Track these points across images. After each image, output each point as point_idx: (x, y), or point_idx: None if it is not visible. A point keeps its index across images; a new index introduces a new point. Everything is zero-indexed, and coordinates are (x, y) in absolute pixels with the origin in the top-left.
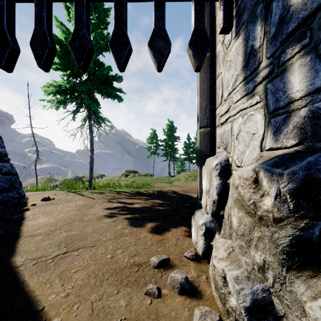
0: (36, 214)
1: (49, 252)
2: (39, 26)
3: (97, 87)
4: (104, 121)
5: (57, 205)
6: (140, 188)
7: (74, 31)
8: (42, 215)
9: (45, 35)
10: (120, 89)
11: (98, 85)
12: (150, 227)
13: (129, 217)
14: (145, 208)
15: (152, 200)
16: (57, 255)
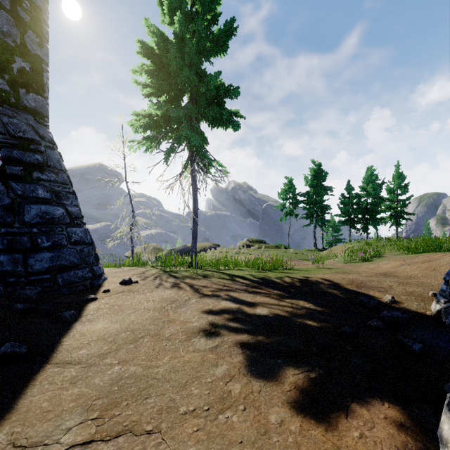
0: (100, 311)
1: (62, 429)
2: None
3: (200, 111)
4: (210, 161)
5: (136, 294)
6: (268, 271)
7: None
8: (106, 313)
9: None
10: (237, 111)
11: (203, 108)
12: (292, 385)
13: (245, 341)
14: (279, 321)
15: (291, 300)
16: (70, 445)
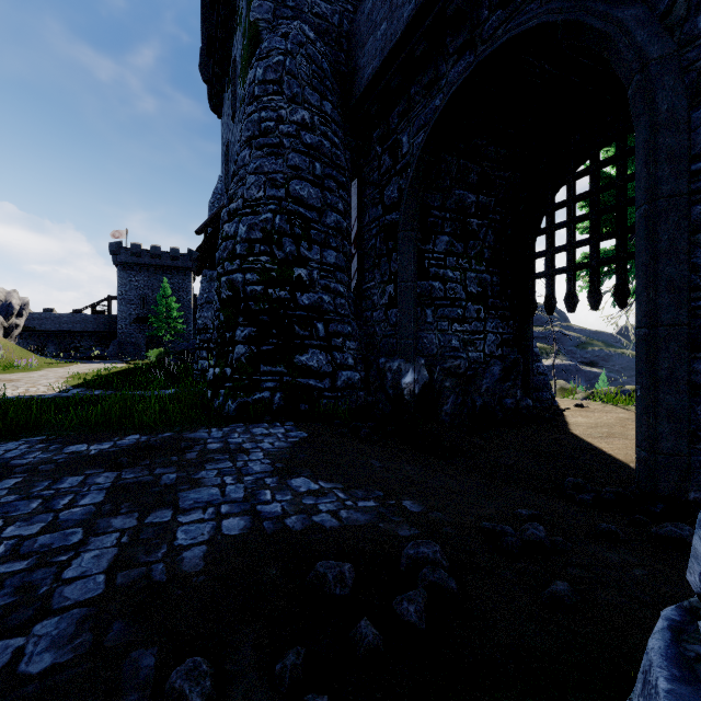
0: (574, 415)
1: (595, 434)
2: (592, 287)
3: None
4: None
5: (593, 413)
6: None
7: (615, 286)
8: (580, 417)
9: (596, 292)
10: None
11: None
12: None
13: None
14: None
15: None
16: (601, 436)
